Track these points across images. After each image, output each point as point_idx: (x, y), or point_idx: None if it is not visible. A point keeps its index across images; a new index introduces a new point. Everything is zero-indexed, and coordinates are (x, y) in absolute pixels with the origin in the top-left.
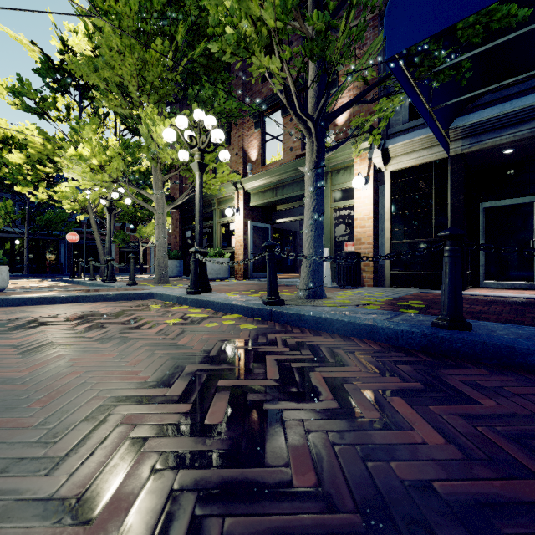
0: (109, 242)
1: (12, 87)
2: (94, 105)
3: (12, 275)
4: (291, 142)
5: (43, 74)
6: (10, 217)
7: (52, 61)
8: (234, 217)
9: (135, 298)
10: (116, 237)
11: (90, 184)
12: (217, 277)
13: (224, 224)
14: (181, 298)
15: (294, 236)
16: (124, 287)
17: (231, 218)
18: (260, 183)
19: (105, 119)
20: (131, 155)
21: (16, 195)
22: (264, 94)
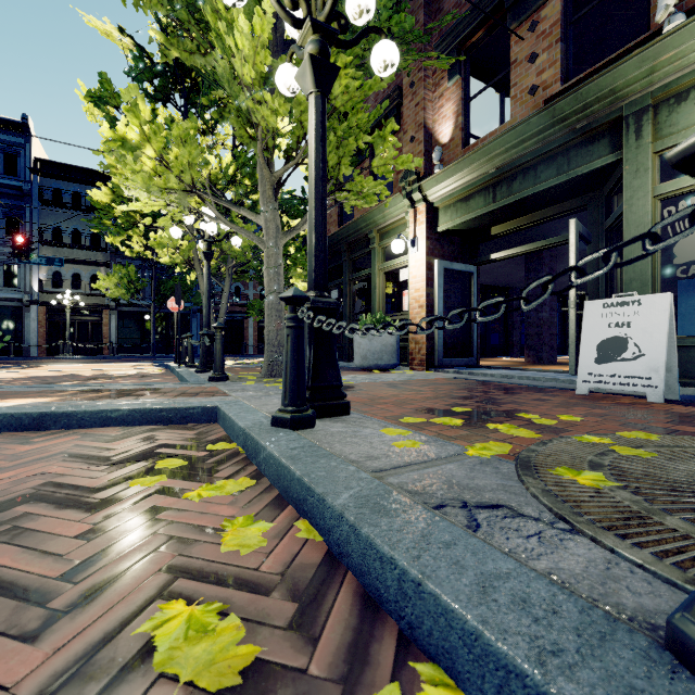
0: (206, 307)
1: (89, 91)
2: (198, 107)
3: (137, 357)
4: (532, 75)
5: (138, 76)
6: (134, 287)
7: (149, 57)
8: (407, 257)
9: (174, 420)
10: (252, 308)
11: (160, 204)
12: (377, 364)
13: (391, 279)
14: (249, 439)
15: (506, 297)
16: (200, 385)
17: (401, 259)
18: (459, 182)
19: (215, 127)
20: (250, 178)
21: (146, 261)
22: (467, 4)
